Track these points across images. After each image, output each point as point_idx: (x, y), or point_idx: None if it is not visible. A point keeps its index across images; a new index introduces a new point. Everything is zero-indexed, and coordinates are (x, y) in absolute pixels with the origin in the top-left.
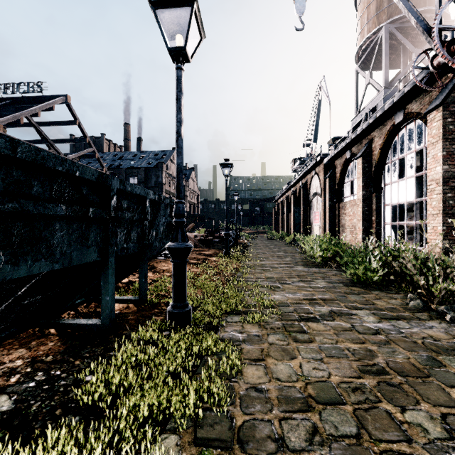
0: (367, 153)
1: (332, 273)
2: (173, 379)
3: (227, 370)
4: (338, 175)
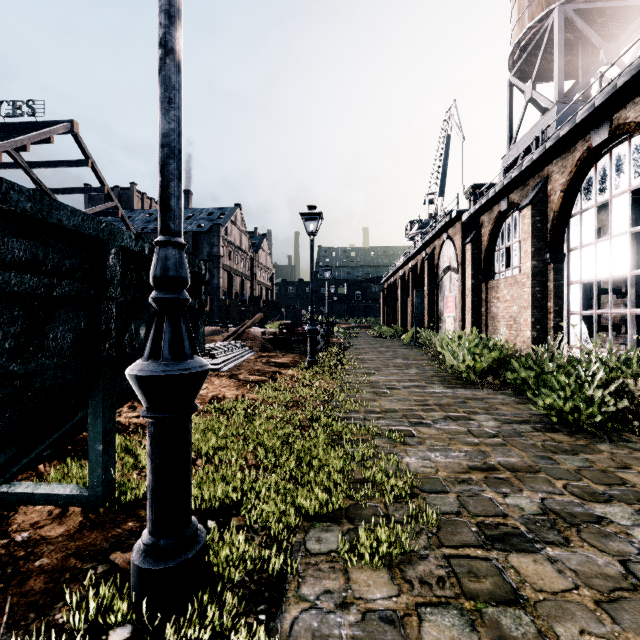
0: (539, 199)
1: (498, 399)
2: None
3: None
4: (486, 239)
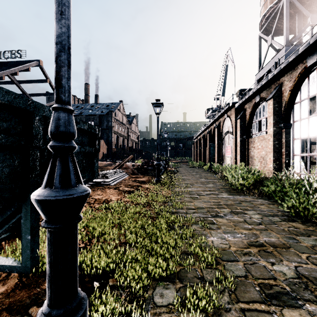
0: (277, 95)
1: (258, 202)
2: None
3: None
4: (248, 117)
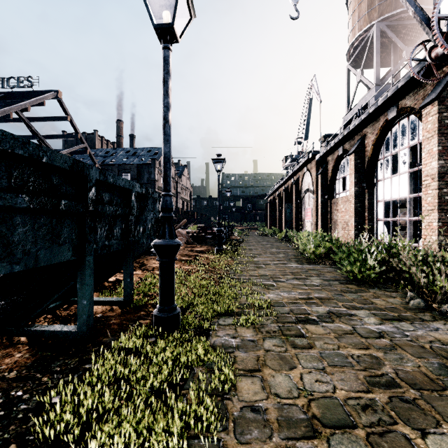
0: (359, 149)
1: (326, 270)
2: (157, 397)
3: (219, 385)
4: (330, 172)
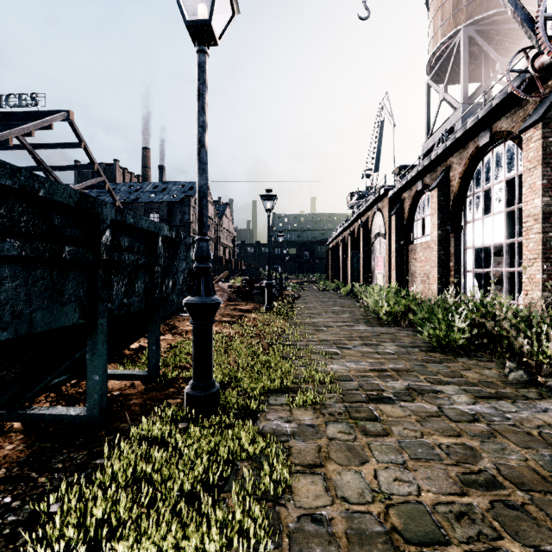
0: (443, 183)
1: (403, 333)
2: (189, 503)
3: (270, 487)
4: (407, 212)
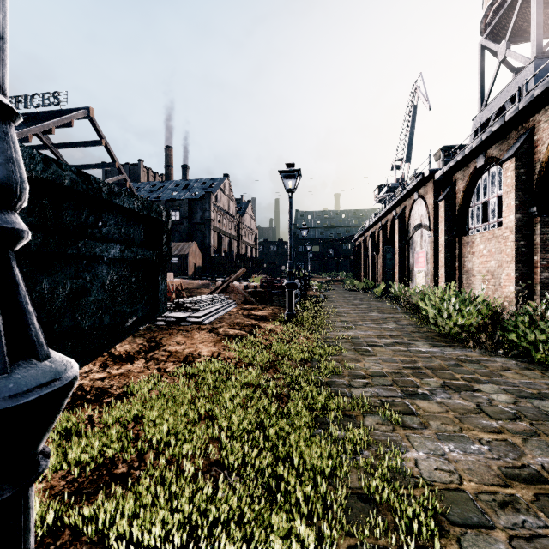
0: (524, 150)
1: (496, 363)
2: None
3: None
4: (460, 196)
